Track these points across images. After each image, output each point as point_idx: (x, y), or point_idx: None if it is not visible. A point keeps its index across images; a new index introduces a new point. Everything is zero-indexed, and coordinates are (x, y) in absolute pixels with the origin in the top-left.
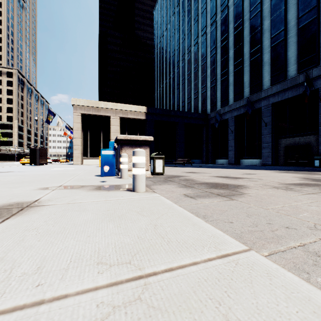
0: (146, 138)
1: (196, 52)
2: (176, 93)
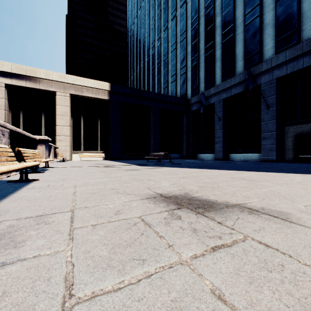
0: None
1: (174, 27)
2: (151, 78)
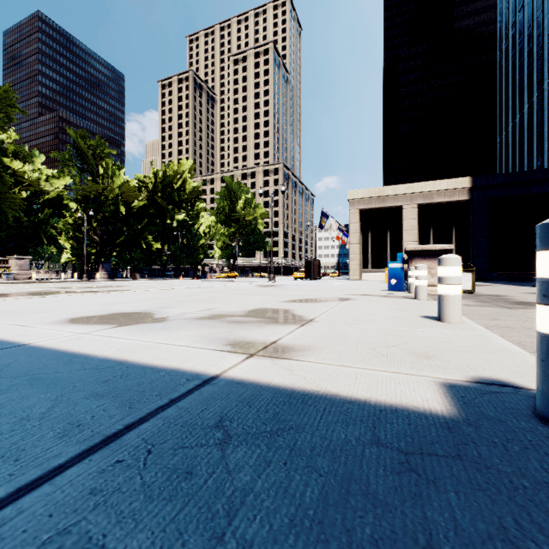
0: (443, 246)
1: None
2: None
